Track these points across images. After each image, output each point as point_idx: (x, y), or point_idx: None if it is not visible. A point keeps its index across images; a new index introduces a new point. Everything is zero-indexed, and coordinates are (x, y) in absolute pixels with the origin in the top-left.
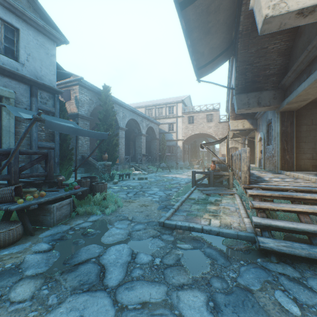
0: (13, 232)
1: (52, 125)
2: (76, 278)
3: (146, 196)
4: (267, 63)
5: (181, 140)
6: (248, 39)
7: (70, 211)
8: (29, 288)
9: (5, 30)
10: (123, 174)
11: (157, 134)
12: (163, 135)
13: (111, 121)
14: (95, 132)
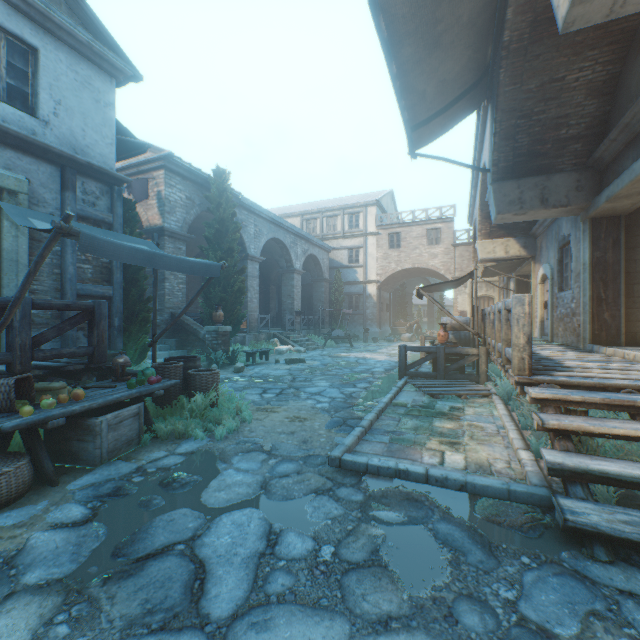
0: (8, 478)
1: (97, 245)
2: (137, 594)
3: (303, 398)
4: (563, 113)
5: (374, 282)
6: (523, 60)
7: (139, 432)
8: (26, 620)
9: (9, 51)
10: (255, 352)
11: (325, 271)
12: (338, 272)
13: (230, 243)
14: (193, 261)
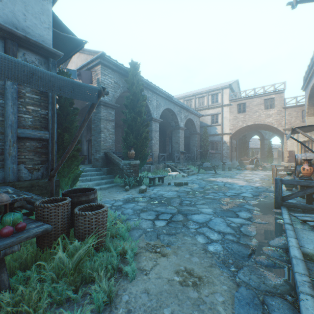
0: None
1: None
2: None
3: (192, 232)
4: None
5: (227, 134)
6: None
7: None
8: None
9: None
10: (155, 177)
11: (197, 128)
12: (205, 128)
13: (139, 108)
14: (48, 72)
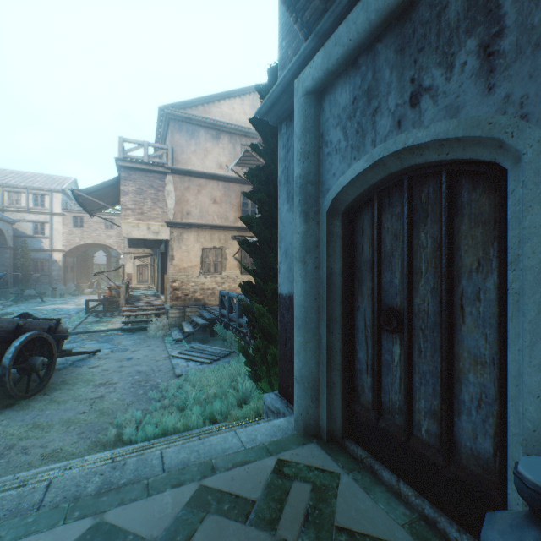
0: None
1: None
2: None
3: None
4: None
5: (60, 251)
6: None
7: None
8: None
9: None
10: None
11: (10, 240)
12: (25, 242)
13: None
14: None
